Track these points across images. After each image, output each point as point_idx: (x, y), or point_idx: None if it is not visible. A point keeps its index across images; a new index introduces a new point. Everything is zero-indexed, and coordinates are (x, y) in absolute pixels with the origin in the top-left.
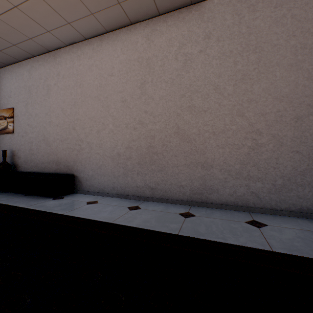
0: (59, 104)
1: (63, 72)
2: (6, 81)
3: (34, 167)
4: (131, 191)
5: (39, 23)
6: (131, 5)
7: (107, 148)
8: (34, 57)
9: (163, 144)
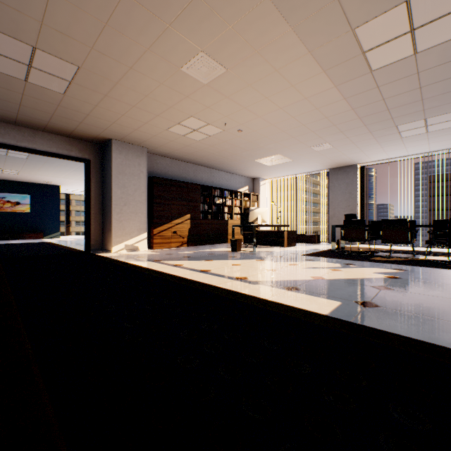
0: None
1: None
2: None
3: None
4: None
5: None
6: None
7: None
8: None
9: None
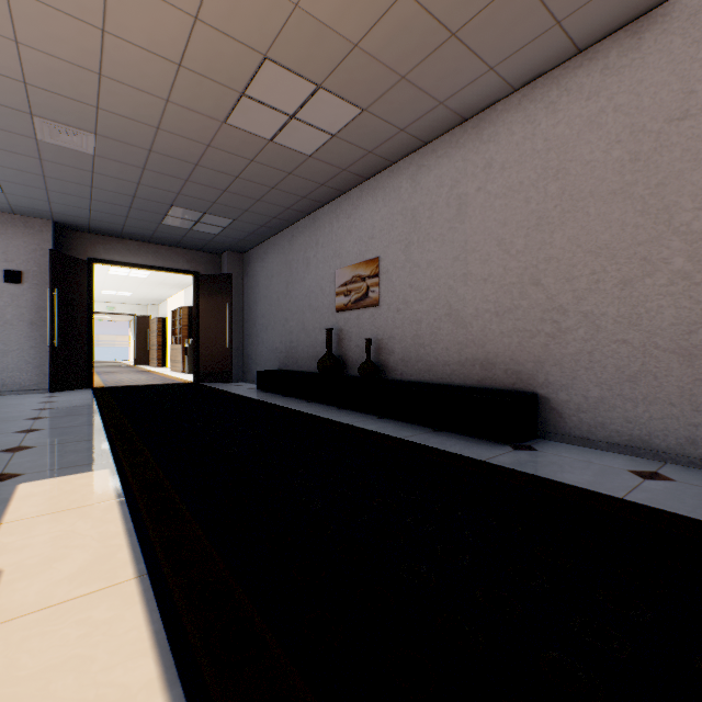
0: (491, 231)
1: (501, 156)
2: (363, 211)
3: (424, 371)
4: None
5: (481, 55)
6: None
7: (663, 326)
8: (424, 147)
9: None
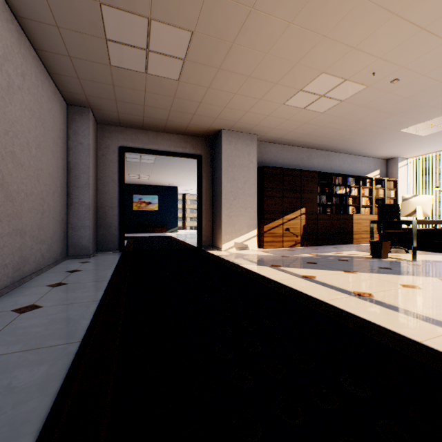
0: None
1: None
2: None
3: None
4: None
5: None
6: None
7: None
8: None
9: None
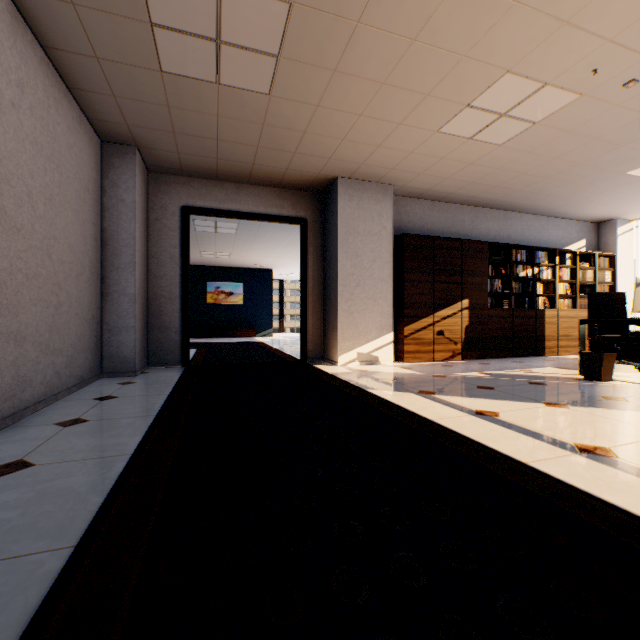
0: None
1: None
2: None
3: None
4: None
5: None
6: None
7: None
8: None
9: None
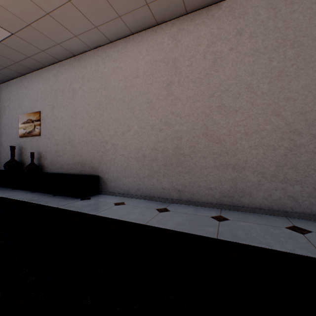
0: (84, 107)
1: (88, 75)
2: (33, 86)
3: (60, 168)
4: (156, 193)
5: (68, 28)
6: (159, 5)
7: (132, 150)
8: (60, 62)
9: (191, 145)
